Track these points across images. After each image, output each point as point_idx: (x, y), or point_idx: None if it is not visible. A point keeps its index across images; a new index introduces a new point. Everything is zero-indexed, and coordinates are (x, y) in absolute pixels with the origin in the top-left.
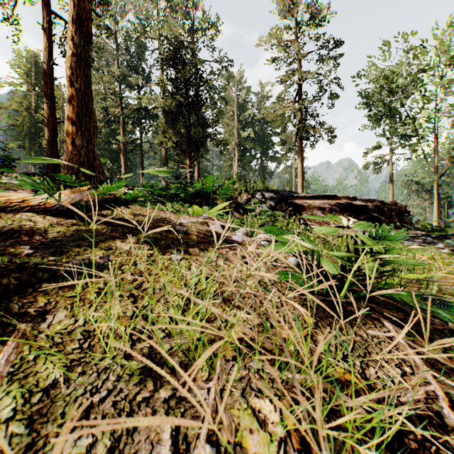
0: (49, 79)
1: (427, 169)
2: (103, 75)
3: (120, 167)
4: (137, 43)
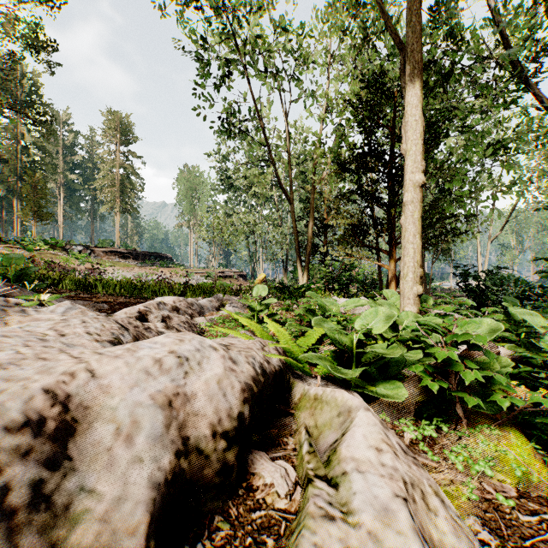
0: None
1: None
2: None
3: None
4: None
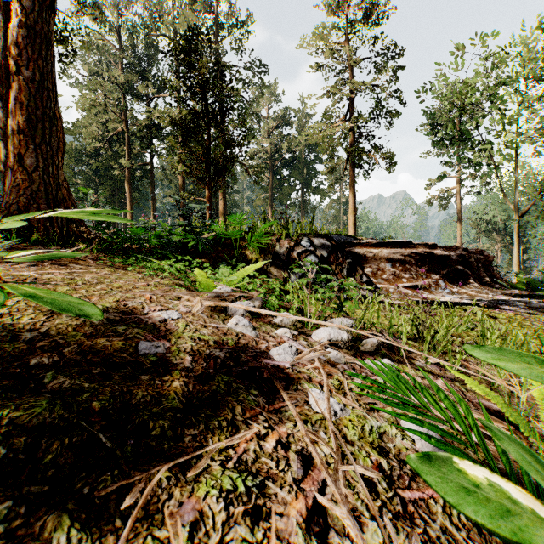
0: (7, 74)
1: (499, 205)
2: (102, 81)
3: (125, 198)
4: (147, 42)
